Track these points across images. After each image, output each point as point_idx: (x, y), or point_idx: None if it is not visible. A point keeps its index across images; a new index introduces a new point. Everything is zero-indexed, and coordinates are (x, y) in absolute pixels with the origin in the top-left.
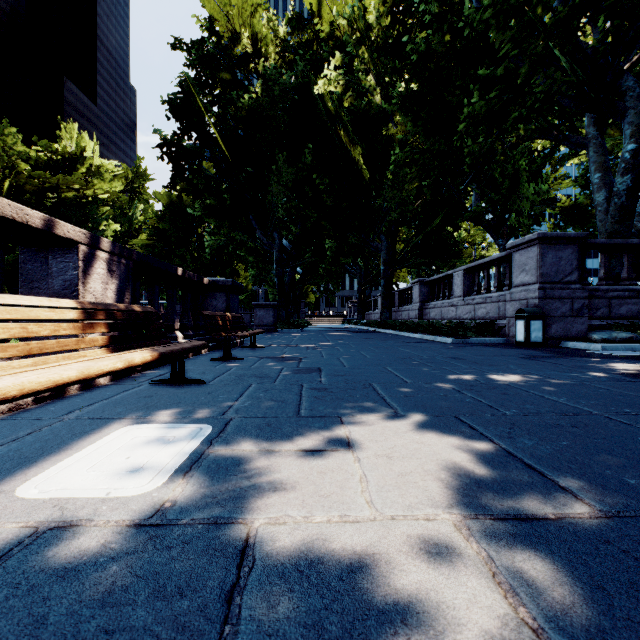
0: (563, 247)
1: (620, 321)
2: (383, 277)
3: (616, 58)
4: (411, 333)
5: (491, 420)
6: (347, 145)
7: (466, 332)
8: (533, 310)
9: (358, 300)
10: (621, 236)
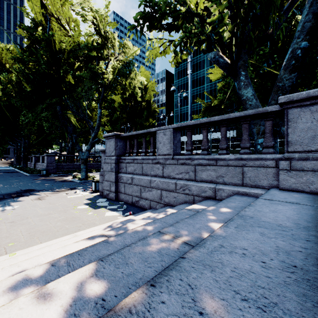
0: (52, 157)
1: (65, 169)
2: (23, 152)
3: (68, 120)
4: (25, 173)
5: (2, 183)
6: (4, 109)
7: (35, 173)
8: (44, 169)
9: (16, 157)
10: (72, 152)
